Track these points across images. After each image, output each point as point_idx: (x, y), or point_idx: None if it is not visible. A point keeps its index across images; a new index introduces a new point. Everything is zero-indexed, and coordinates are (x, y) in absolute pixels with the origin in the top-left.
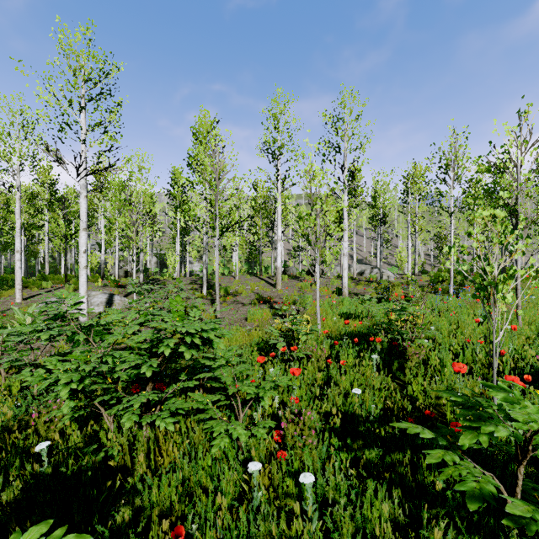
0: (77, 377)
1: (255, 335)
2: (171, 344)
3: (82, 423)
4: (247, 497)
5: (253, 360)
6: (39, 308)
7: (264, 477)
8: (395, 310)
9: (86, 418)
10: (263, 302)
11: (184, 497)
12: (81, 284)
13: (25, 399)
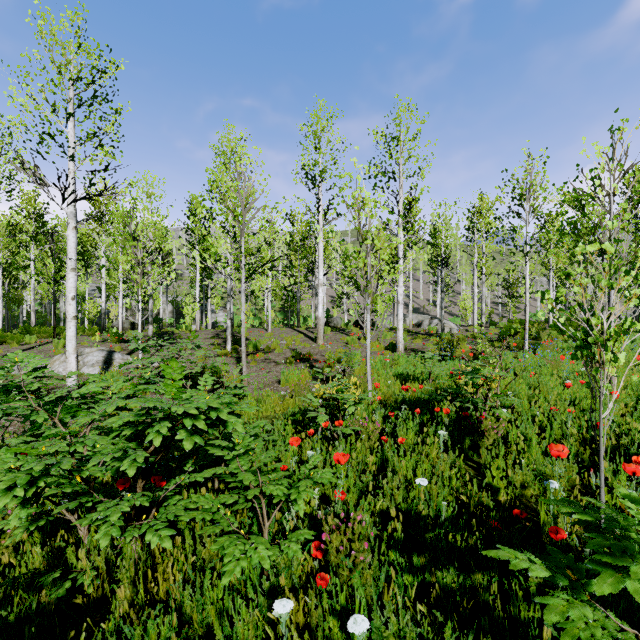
0: (25, 480)
1: (290, 403)
2: (163, 430)
3: (48, 532)
4: None
5: (287, 438)
6: None
7: (297, 614)
8: (466, 372)
9: (55, 526)
10: (300, 361)
11: None
12: (68, 339)
13: None
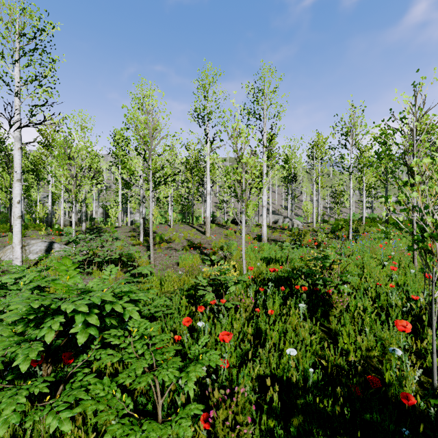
0: None
1: (185, 281)
2: (55, 326)
3: None
4: None
5: (182, 311)
6: None
7: None
8: (318, 258)
9: None
10: (193, 248)
11: None
12: (14, 233)
13: None
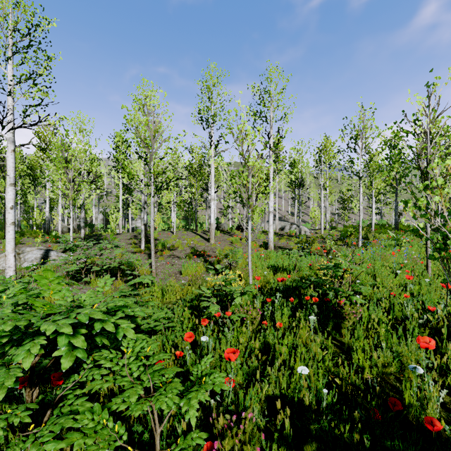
0: None
1: (188, 290)
2: (34, 350)
3: None
4: None
5: (184, 324)
6: None
7: None
8: (328, 267)
9: None
10: (197, 256)
11: None
12: (7, 241)
13: None
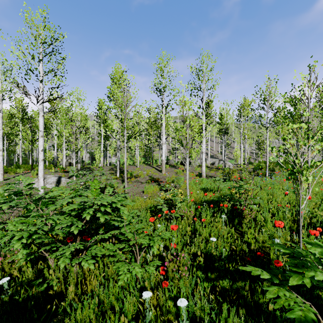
0: (26, 235)
1: (149, 202)
2: (91, 212)
3: (34, 262)
4: (142, 313)
5: (147, 219)
6: (2, 188)
7: (153, 299)
8: (235, 187)
9: (37, 259)
10: (153, 181)
11: (100, 314)
12: (39, 170)
13: (0, 245)
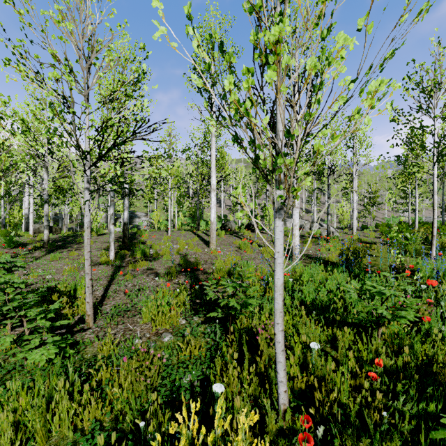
0: None
1: (120, 396)
2: None
3: None
4: None
5: None
6: None
7: None
8: None
9: None
10: (186, 272)
11: None
12: None
13: None
